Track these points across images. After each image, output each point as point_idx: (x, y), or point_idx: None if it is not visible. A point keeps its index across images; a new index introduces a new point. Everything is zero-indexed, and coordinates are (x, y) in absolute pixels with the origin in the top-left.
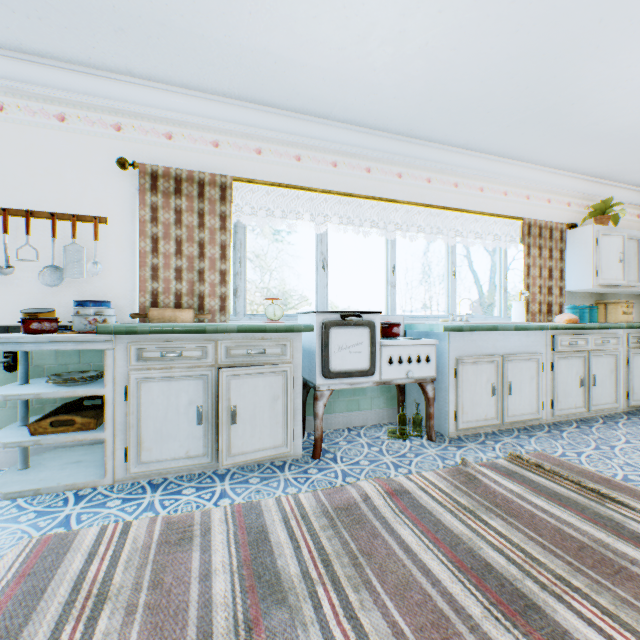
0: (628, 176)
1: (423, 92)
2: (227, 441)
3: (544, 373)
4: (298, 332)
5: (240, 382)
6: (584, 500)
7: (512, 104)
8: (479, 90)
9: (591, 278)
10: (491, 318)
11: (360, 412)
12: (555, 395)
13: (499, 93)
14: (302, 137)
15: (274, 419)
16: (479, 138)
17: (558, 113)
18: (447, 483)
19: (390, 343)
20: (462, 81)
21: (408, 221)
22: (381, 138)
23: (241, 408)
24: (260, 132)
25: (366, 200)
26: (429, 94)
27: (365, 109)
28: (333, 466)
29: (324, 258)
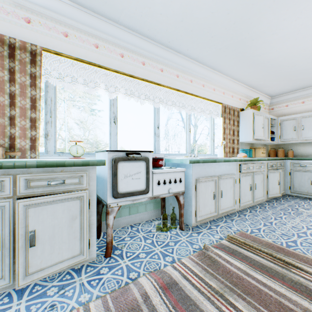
0: (264, 88)
1: (179, 13)
2: (24, 263)
3: (236, 184)
4: (93, 166)
5: (39, 209)
6: (279, 268)
7: (225, 34)
8: (210, 19)
9: (251, 135)
10: (207, 155)
11: (138, 214)
12: (241, 196)
13: (220, 24)
14: (99, 32)
15: (72, 235)
16: (204, 55)
17: (245, 45)
18: (199, 268)
19: (158, 171)
20: (202, 9)
21: (166, 98)
22: (151, 44)
23: (40, 231)
24: (67, 20)
25: (142, 82)
26: (182, 16)
27: (142, 19)
28: (120, 263)
29: (115, 116)
